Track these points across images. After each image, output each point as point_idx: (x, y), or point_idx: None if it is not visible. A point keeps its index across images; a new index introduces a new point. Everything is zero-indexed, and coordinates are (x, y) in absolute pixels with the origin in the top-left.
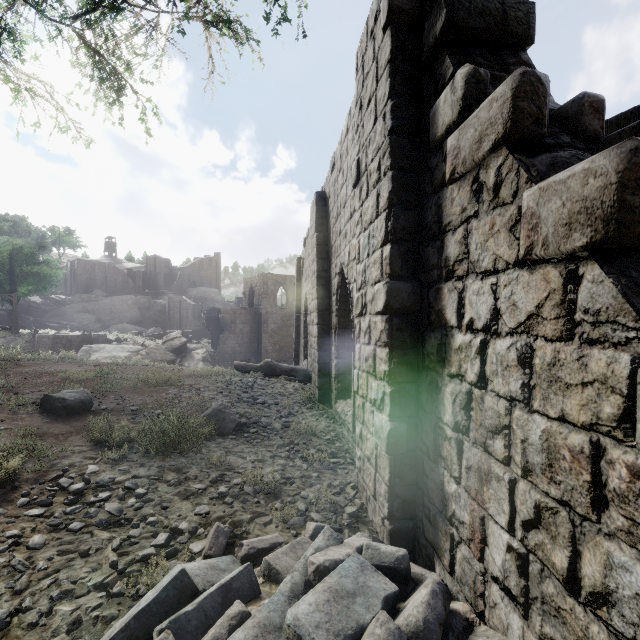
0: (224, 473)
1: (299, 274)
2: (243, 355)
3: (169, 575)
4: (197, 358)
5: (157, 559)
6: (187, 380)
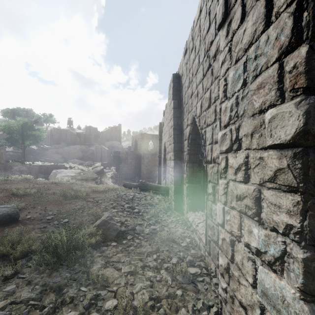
0: (98, 293)
1: (160, 132)
2: (131, 175)
3: None
4: (108, 176)
5: None
6: (92, 194)
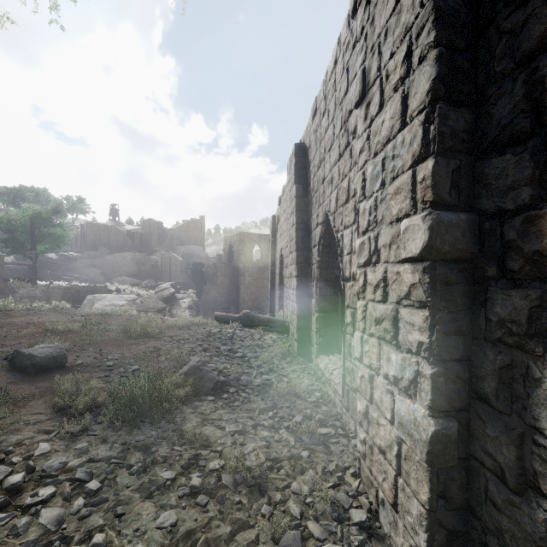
0: (199, 453)
1: (274, 231)
2: (223, 304)
3: None
4: (184, 306)
5: None
6: (168, 331)
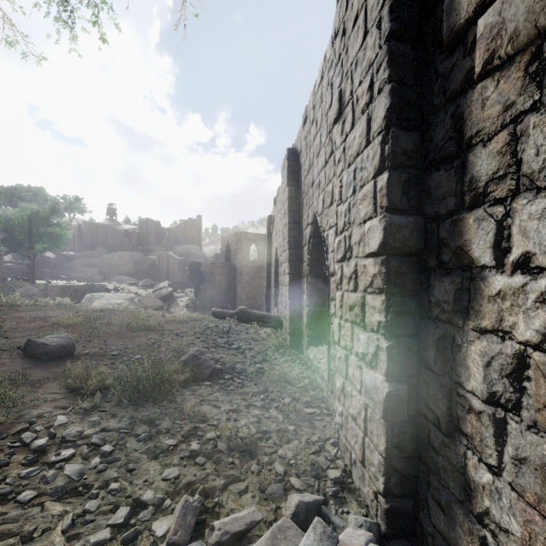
0: (197, 426)
1: (270, 230)
2: (220, 302)
3: None
4: (181, 305)
5: (112, 545)
6: (168, 325)
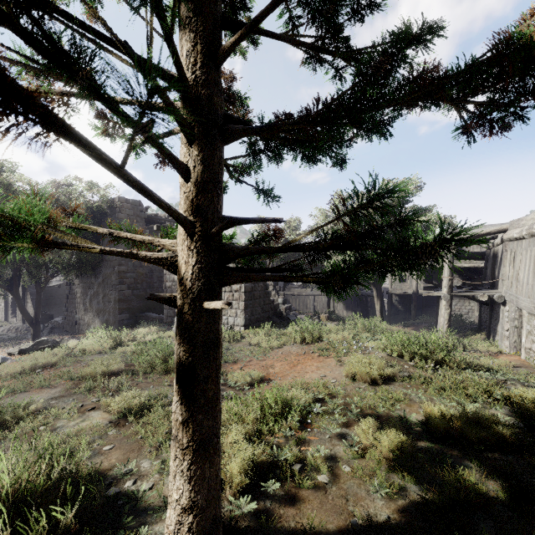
0: None
1: None
2: None
3: (1, 326)
4: None
5: None
6: None
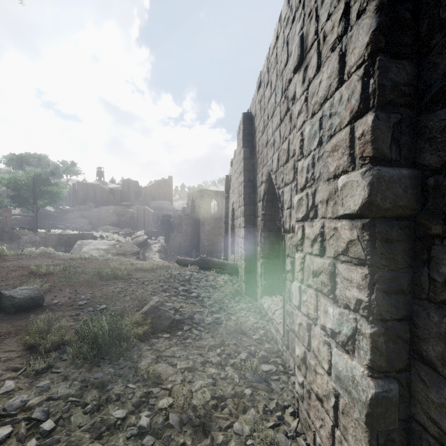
0: (150, 391)
1: (227, 188)
2: (187, 248)
3: None
4: (154, 250)
5: None
6: (135, 273)
